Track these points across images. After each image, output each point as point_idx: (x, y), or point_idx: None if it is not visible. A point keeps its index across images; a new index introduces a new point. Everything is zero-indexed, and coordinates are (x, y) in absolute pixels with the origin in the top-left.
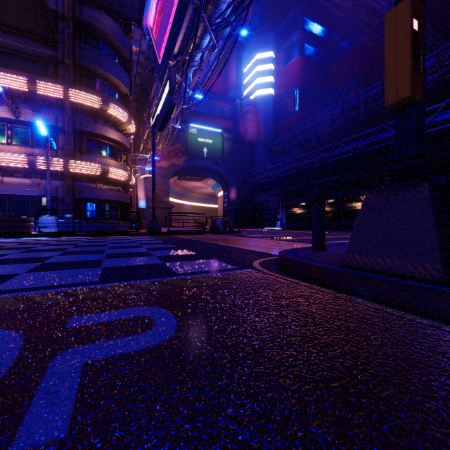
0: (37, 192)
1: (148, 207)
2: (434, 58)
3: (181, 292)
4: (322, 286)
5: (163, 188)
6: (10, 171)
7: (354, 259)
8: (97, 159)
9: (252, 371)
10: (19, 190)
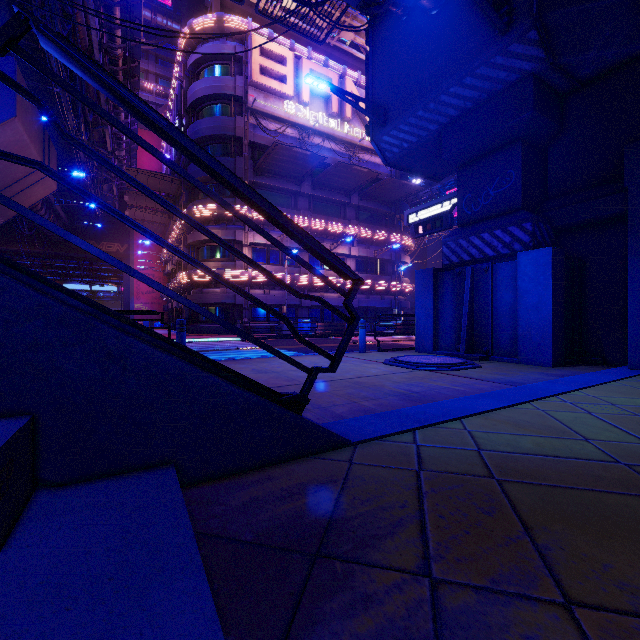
0: (382, 304)
1: None
2: None
3: None
4: None
5: None
6: (372, 291)
7: None
8: (406, 280)
9: None
10: (375, 303)
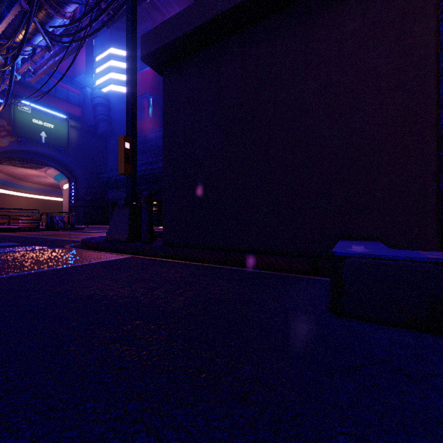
0: None
1: None
2: None
3: (4, 256)
4: (92, 250)
5: None
6: None
7: (108, 237)
8: None
9: (32, 263)
10: None
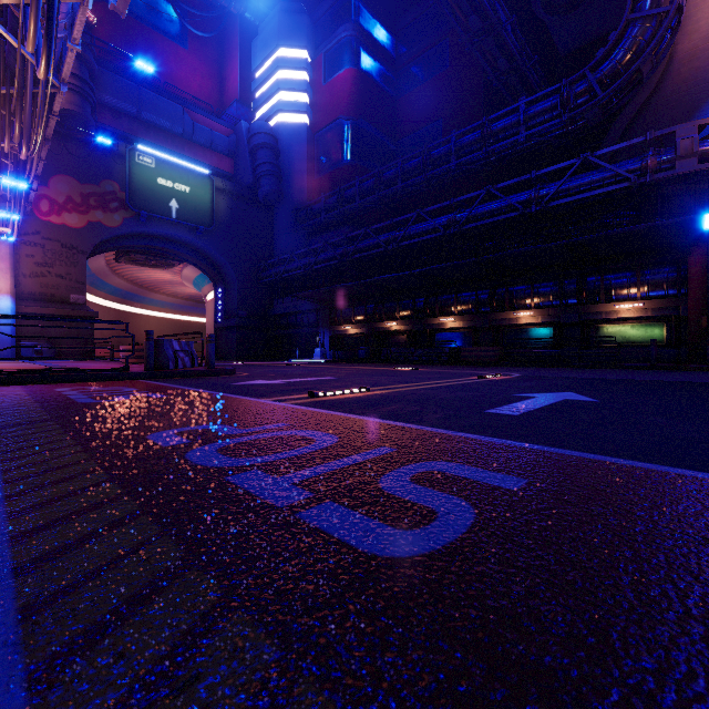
0: None
1: (26, 312)
2: (556, 96)
3: None
4: None
5: (69, 274)
6: None
7: None
8: None
9: None
10: None
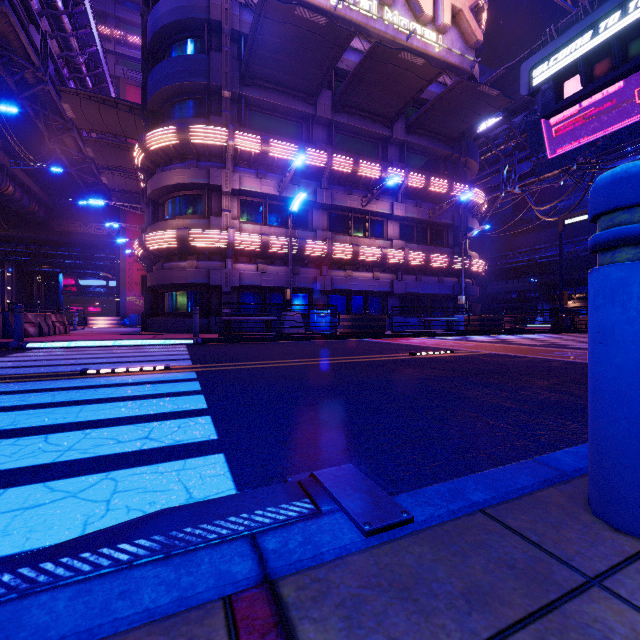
0: (441, 290)
1: None
2: None
3: None
4: None
5: None
6: (426, 270)
7: None
8: (474, 255)
9: None
10: (430, 288)
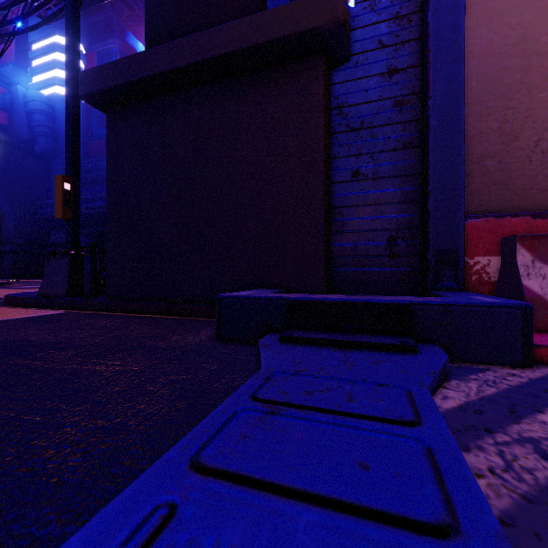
0: None
1: None
2: None
3: None
4: (20, 307)
5: None
6: None
7: (42, 292)
8: None
9: None
10: None
